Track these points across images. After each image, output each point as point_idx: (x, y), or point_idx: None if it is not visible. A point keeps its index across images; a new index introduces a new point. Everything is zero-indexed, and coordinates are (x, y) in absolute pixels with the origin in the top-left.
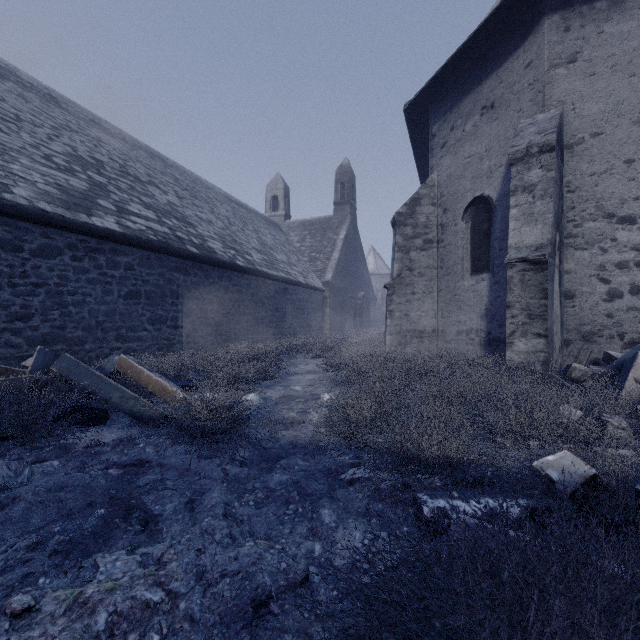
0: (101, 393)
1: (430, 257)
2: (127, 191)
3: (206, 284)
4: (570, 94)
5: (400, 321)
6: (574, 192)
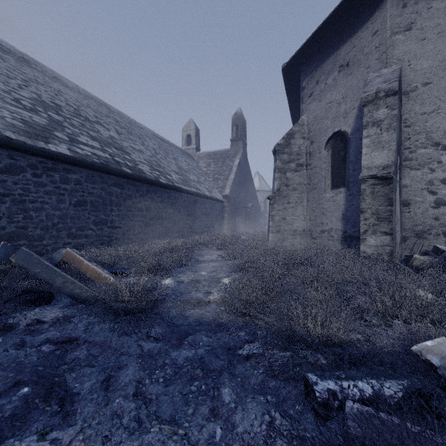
0: (48, 279)
1: (301, 176)
2: (78, 127)
3: (137, 196)
4: (407, 54)
5: (279, 223)
6: (410, 127)
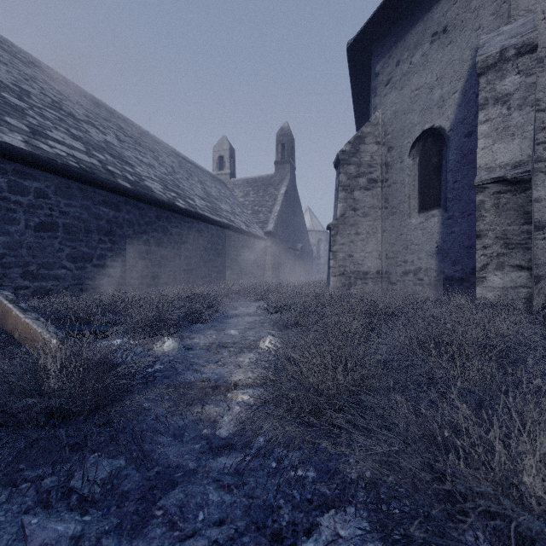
0: None
1: (374, 197)
2: (53, 120)
3: (141, 223)
4: (540, 2)
5: (344, 262)
6: (545, 111)
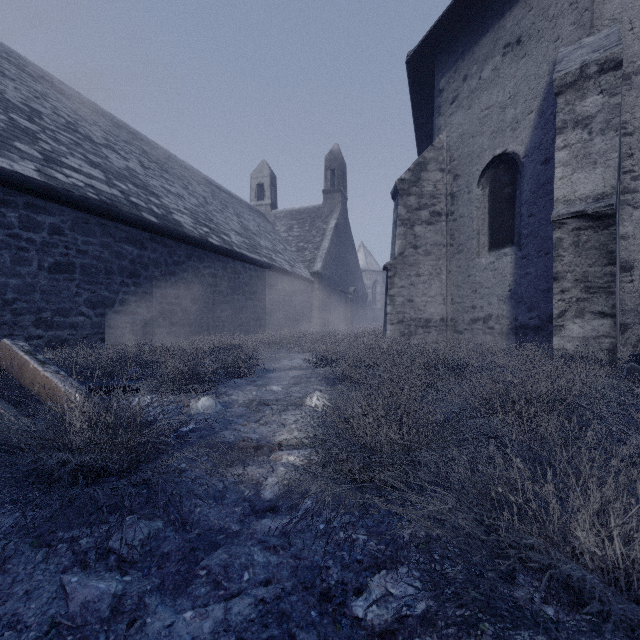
0: None
1: (438, 232)
2: (68, 145)
3: (169, 263)
4: (627, 10)
5: (403, 308)
6: (632, 135)
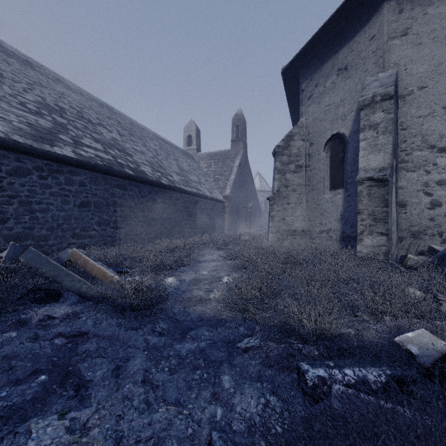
0: (56, 277)
1: (300, 177)
2: (82, 129)
3: (139, 197)
4: (403, 58)
5: (279, 223)
6: (406, 130)
